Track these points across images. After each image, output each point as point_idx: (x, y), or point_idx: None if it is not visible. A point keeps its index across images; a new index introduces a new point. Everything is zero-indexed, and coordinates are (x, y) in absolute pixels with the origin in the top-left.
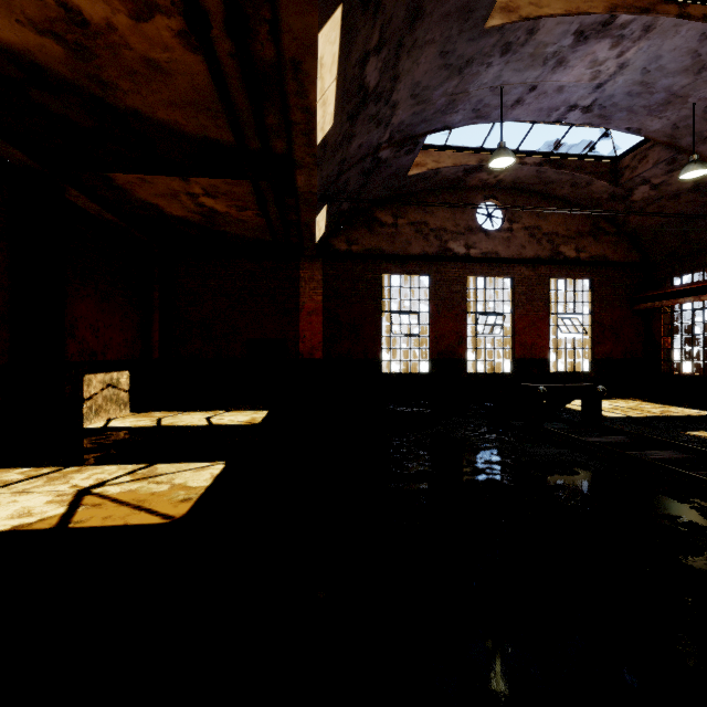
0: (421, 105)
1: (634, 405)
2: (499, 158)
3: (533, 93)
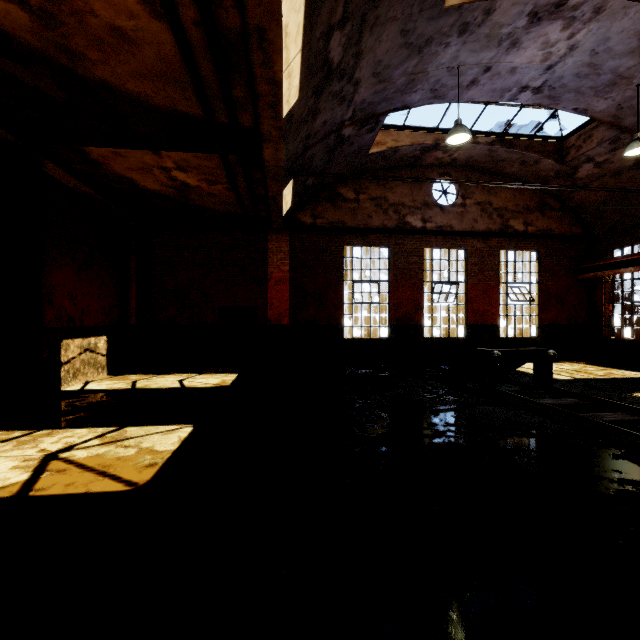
0: (382, 84)
1: (579, 368)
2: (456, 134)
3: (487, 74)
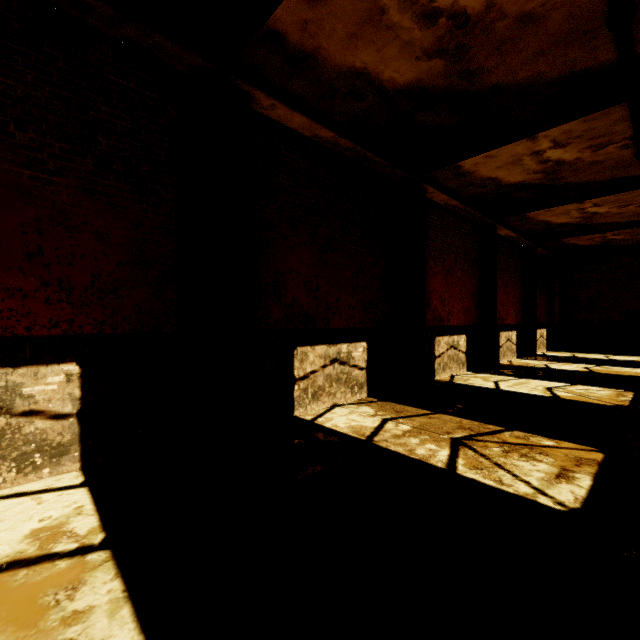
0: None
1: None
2: None
3: None
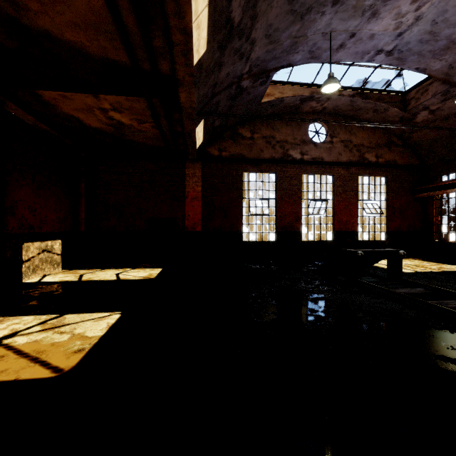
0: (272, 44)
1: (417, 263)
2: (329, 84)
3: (352, 39)
